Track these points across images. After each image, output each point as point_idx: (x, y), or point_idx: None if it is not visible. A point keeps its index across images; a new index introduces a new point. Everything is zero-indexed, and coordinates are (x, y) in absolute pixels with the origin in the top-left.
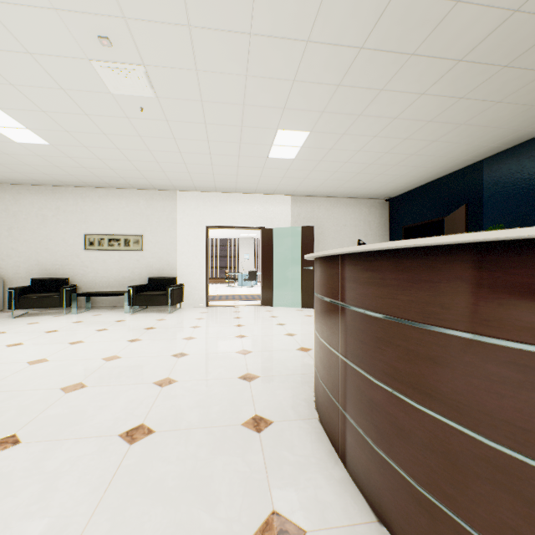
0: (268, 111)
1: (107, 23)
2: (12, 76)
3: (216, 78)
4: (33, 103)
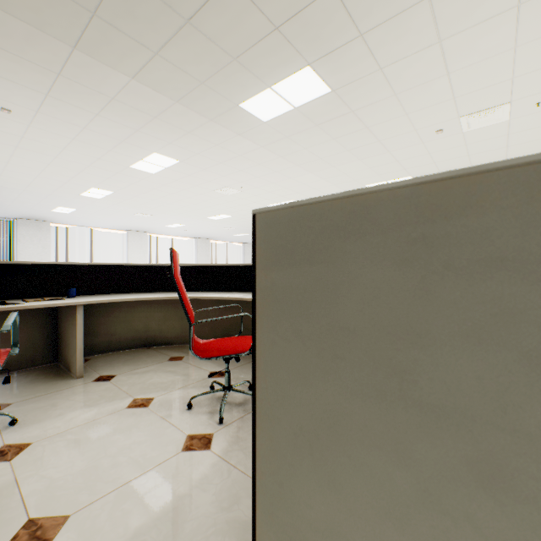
0: (532, 16)
1: (423, 133)
2: (495, 147)
3: (461, 86)
4: (535, 140)
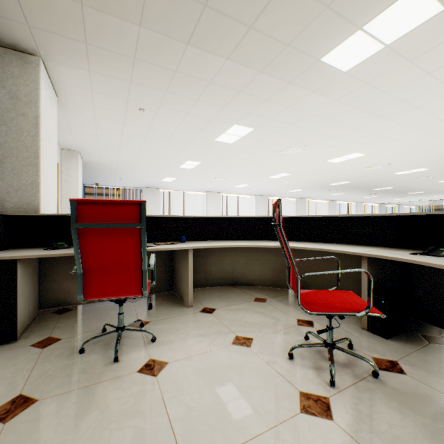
0: None
1: None
2: None
3: None
4: None
